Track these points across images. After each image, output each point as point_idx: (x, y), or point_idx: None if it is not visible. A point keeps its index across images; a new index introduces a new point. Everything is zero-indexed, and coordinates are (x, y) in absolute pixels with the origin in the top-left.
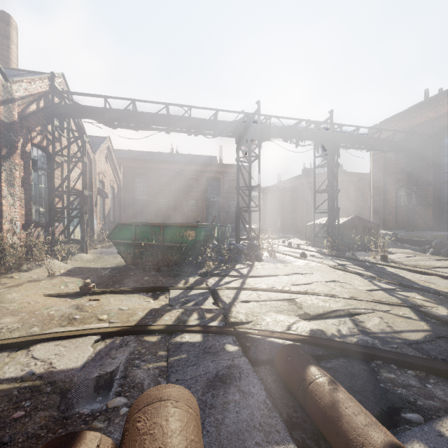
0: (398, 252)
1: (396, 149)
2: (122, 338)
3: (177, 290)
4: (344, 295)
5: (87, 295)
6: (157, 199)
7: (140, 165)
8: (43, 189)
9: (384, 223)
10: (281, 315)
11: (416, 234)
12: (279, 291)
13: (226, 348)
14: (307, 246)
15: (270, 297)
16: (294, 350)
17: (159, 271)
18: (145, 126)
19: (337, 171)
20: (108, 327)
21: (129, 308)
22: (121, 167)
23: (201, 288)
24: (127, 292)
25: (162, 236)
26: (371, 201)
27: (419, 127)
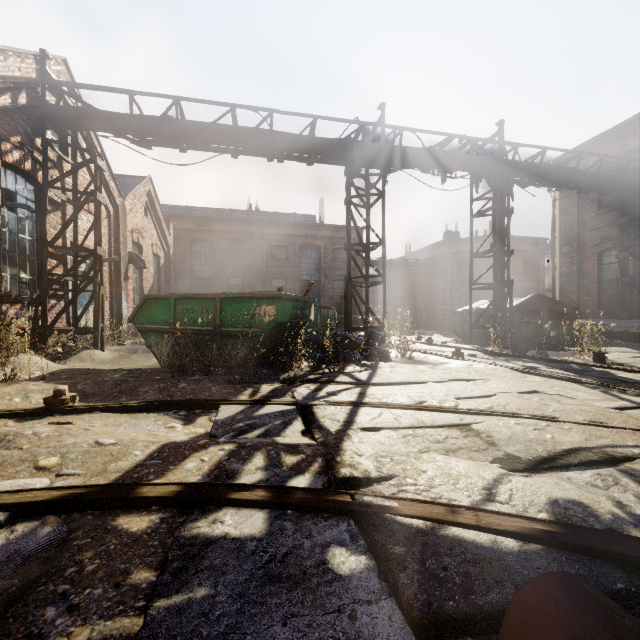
0: (612, 351)
1: (603, 187)
2: (64, 519)
3: (234, 406)
4: (574, 416)
5: (56, 415)
6: (227, 278)
7: (201, 227)
8: (28, 242)
9: (579, 309)
10: (457, 460)
11: (638, 322)
12: (436, 409)
13: (331, 561)
14: (458, 344)
15: (421, 421)
16: (590, 609)
17: (209, 374)
18: (198, 144)
19: (509, 220)
20: (40, 490)
21: (120, 441)
22: (170, 226)
23: (281, 402)
24: (138, 409)
25: (218, 315)
26: (556, 276)
27: (639, 152)
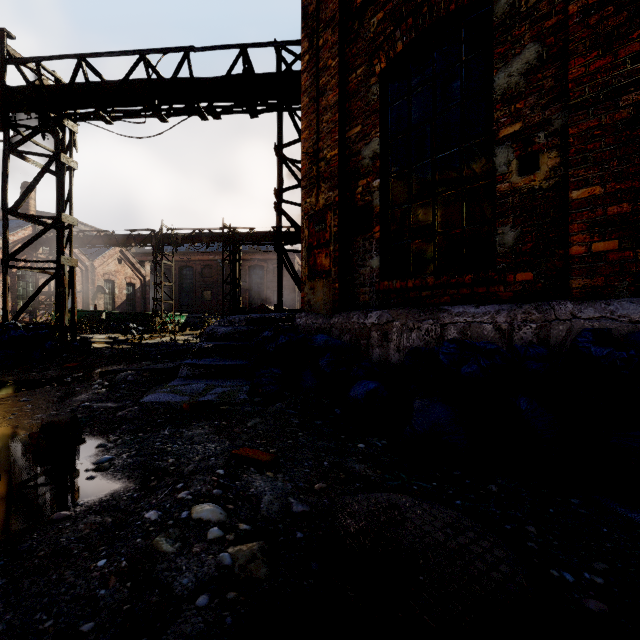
0: None
1: None
2: None
3: None
4: None
5: None
6: (202, 291)
7: (185, 258)
8: (32, 291)
9: None
10: None
11: None
12: None
13: None
14: None
15: None
16: None
17: None
18: (92, 246)
19: (233, 266)
20: None
21: None
22: (147, 265)
23: None
24: None
25: None
26: None
27: None
